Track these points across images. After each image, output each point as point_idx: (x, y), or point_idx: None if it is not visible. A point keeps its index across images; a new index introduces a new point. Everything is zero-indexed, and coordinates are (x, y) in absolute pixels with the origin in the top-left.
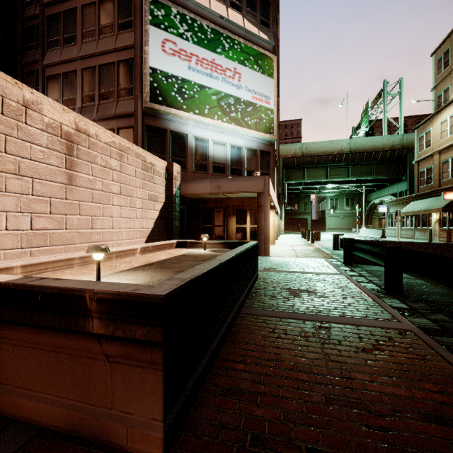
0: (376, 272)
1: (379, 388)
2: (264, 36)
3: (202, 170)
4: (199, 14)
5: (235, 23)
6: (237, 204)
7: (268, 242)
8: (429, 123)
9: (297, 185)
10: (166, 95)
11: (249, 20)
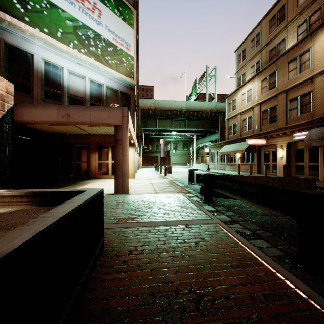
0: (234, 207)
1: None
2: None
3: (55, 100)
4: None
5: None
6: (99, 140)
7: (127, 179)
8: (235, 94)
9: (151, 131)
10: None
11: None
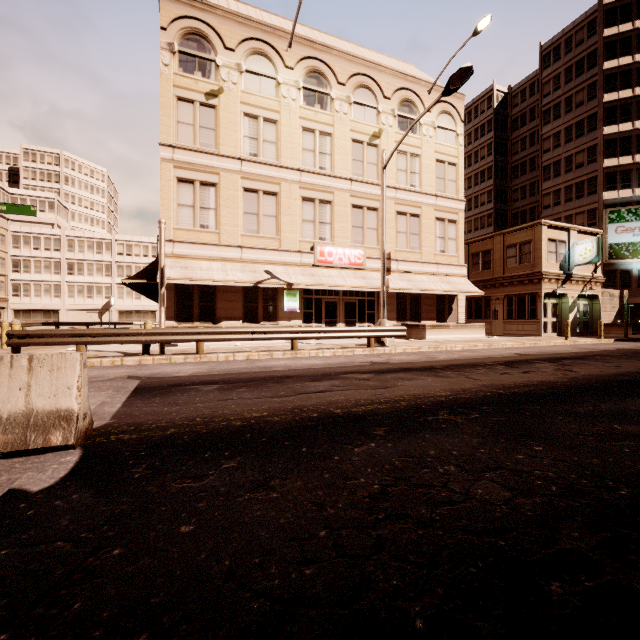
0: None
1: None
2: None
3: None
4: None
5: None
6: None
7: None
8: None
9: None
10: (617, 254)
11: None
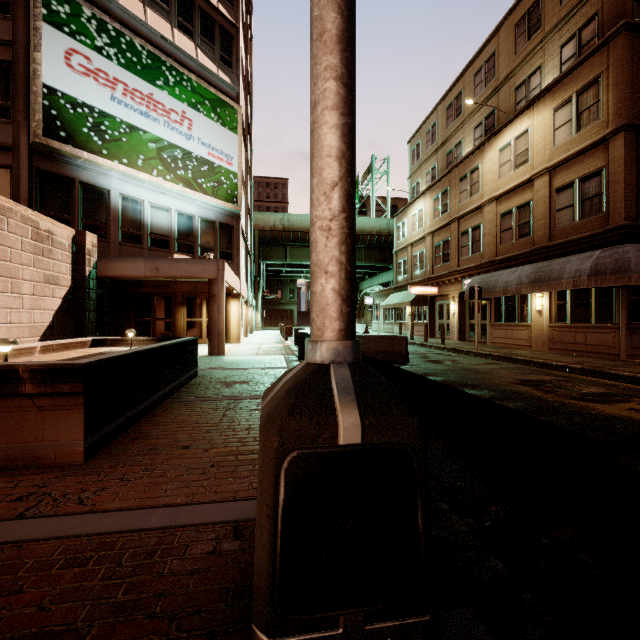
0: None
1: (247, 423)
2: (225, 77)
3: (134, 243)
4: (128, 25)
5: (184, 50)
6: (189, 290)
7: (223, 339)
8: (405, 213)
9: (279, 267)
10: (73, 131)
11: (204, 52)
